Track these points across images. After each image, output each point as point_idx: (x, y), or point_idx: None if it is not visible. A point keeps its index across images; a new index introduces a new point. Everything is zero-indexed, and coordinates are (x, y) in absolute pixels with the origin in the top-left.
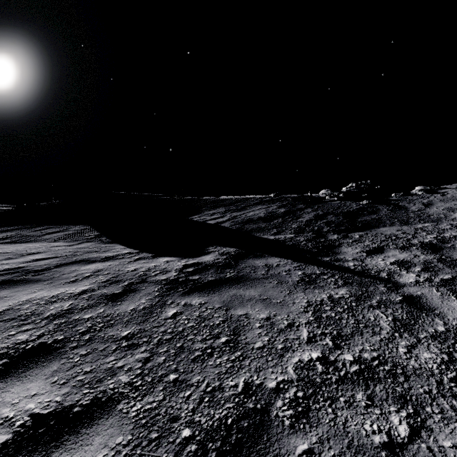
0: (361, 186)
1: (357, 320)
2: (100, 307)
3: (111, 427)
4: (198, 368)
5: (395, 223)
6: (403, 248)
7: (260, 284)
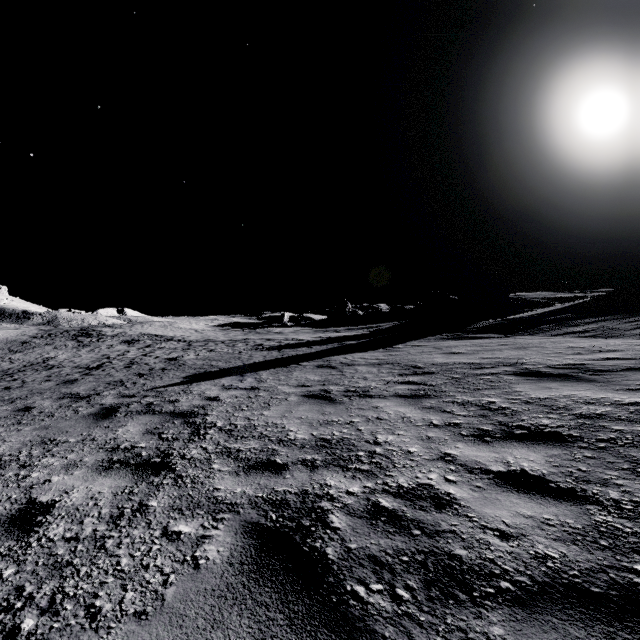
0: None
1: None
2: None
3: (569, 510)
4: None
5: None
6: None
7: None
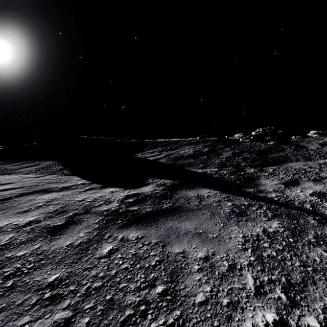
0: (266, 131)
1: (302, 261)
2: (37, 242)
3: None
4: None
5: (299, 159)
6: (316, 180)
7: (194, 216)
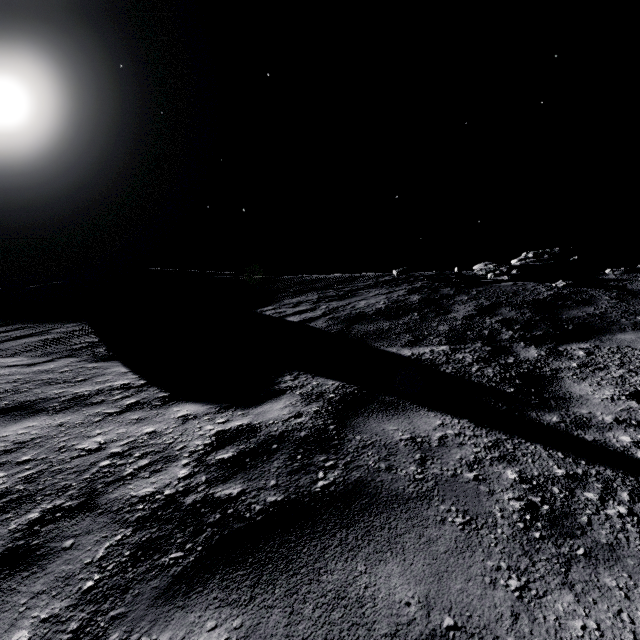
0: (544, 257)
1: None
2: None
3: None
4: None
5: None
6: None
7: (414, 531)
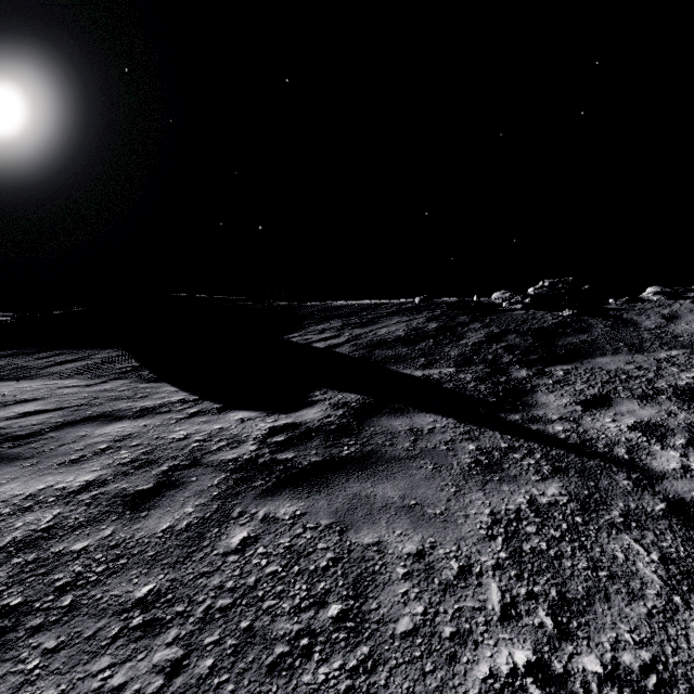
0: (558, 286)
1: (592, 559)
2: (107, 523)
3: None
4: (280, 693)
5: (620, 349)
6: (645, 397)
7: (402, 471)
